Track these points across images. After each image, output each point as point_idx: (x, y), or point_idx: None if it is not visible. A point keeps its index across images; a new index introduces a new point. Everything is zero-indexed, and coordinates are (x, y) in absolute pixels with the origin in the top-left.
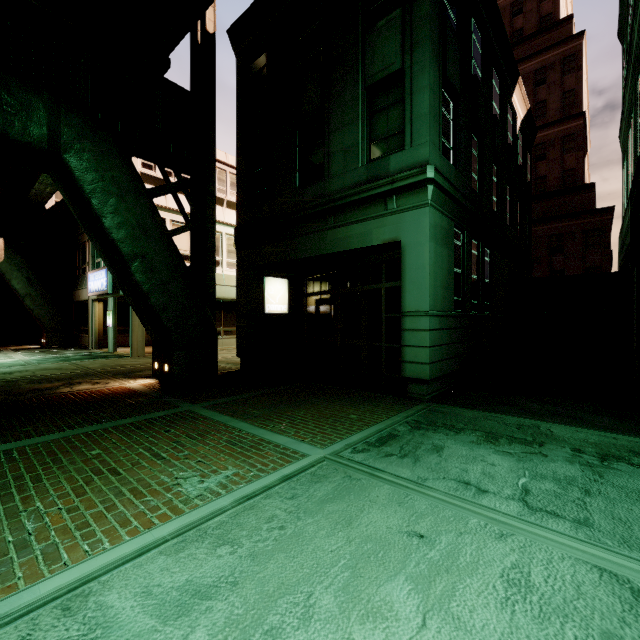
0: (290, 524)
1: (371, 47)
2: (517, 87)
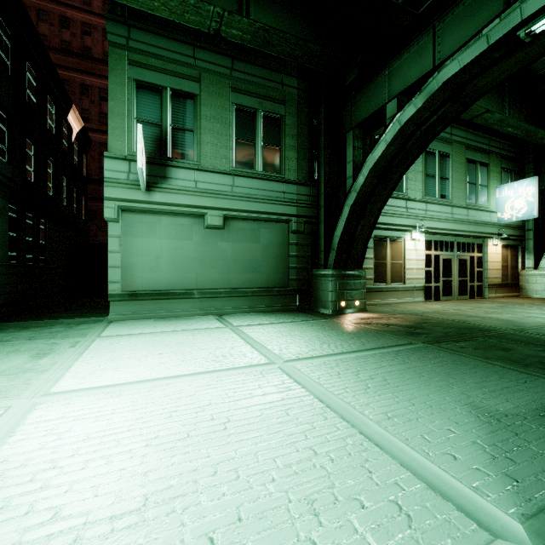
0: None
1: None
2: (72, 111)
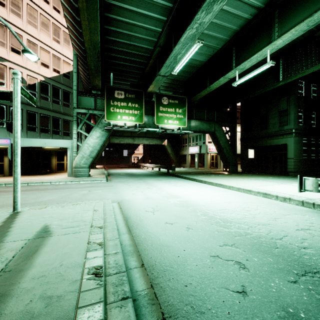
0: (268, 178)
1: (279, 103)
2: None
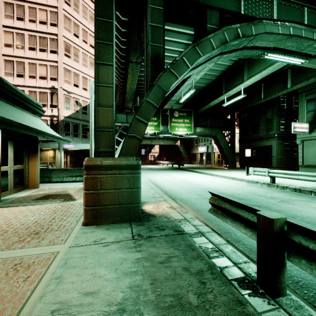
0: None
1: (266, 113)
2: None
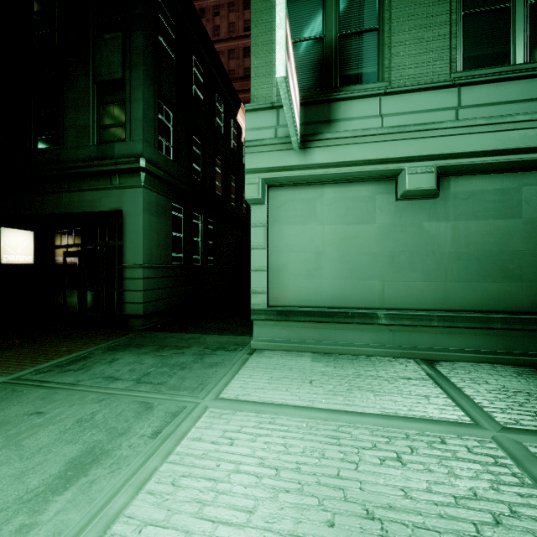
0: None
1: (99, 51)
2: (241, 110)
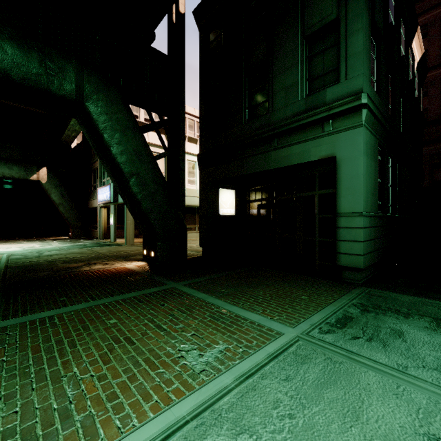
0: (297, 412)
1: (310, 5)
2: (416, 35)
